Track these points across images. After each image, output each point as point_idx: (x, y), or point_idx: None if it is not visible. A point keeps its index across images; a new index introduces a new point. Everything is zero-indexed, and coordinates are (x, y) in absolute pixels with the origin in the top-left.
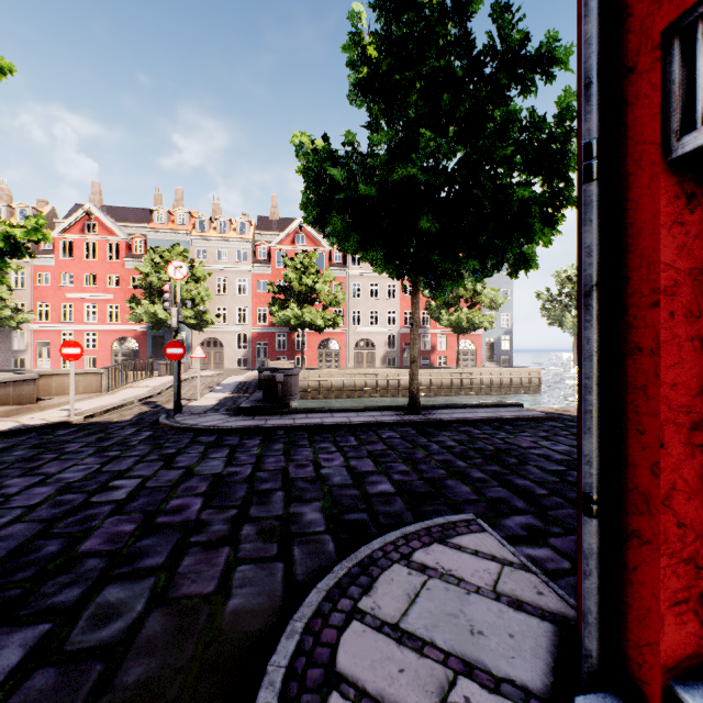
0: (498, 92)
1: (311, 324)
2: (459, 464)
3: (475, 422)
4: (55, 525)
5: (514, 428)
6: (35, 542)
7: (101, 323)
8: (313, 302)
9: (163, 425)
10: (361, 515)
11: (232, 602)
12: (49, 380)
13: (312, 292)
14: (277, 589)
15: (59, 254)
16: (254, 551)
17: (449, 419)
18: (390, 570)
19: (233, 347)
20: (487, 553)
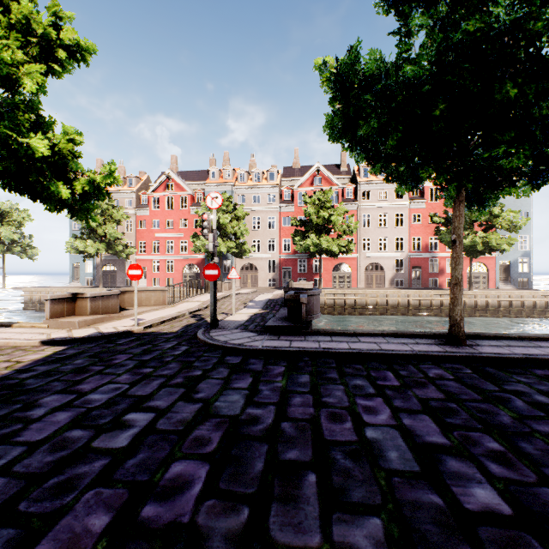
0: None
1: (327, 251)
2: None
3: None
4: (28, 491)
5: None
6: None
7: (176, 254)
8: (329, 232)
9: (199, 340)
10: None
11: None
12: (132, 295)
13: (328, 224)
14: None
15: (151, 207)
16: None
17: (512, 355)
18: None
19: (264, 271)
20: None
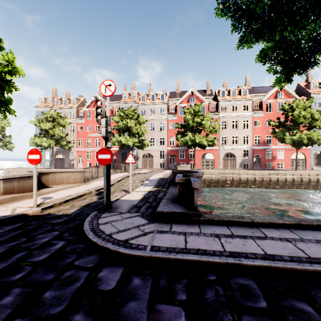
0: None
1: (199, 144)
2: None
3: None
4: None
5: None
6: None
7: (101, 147)
8: (200, 132)
9: (83, 229)
10: None
11: None
12: (55, 175)
13: (200, 126)
14: None
15: (86, 117)
16: None
17: None
18: None
19: (157, 158)
20: None
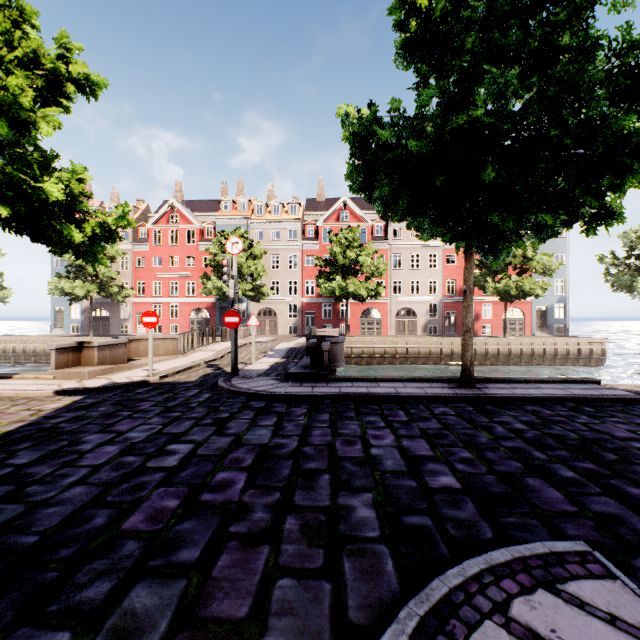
0: (579, 13)
1: (354, 294)
2: (537, 455)
3: (542, 400)
4: (109, 491)
5: (597, 411)
6: (88, 510)
7: (181, 297)
8: (356, 274)
9: (220, 388)
10: (424, 519)
11: None
12: (138, 344)
13: (355, 265)
14: (323, 628)
15: (152, 241)
16: (296, 558)
17: (511, 395)
18: (481, 632)
19: (285, 316)
20: (632, 623)
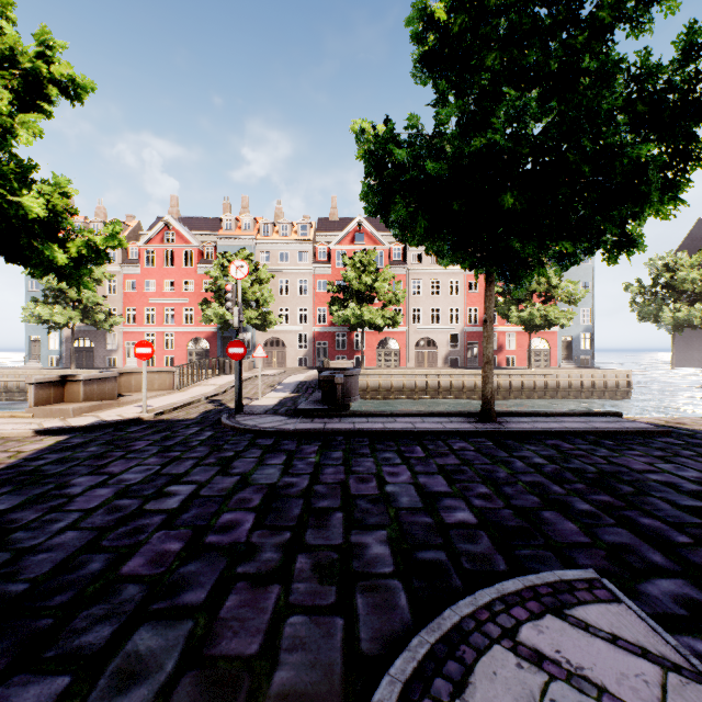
0: (598, 37)
1: (370, 323)
2: (555, 489)
3: (563, 434)
4: (105, 536)
5: (617, 444)
6: (82, 555)
7: (178, 325)
8: (372, 301)
9: (224, 425)
10: (438, 554)
11: (278, 675)
12: (130, 378)
13: (371, 291)
14: (335, 661)
15: (144, 263)
16: (308, 596)
17: (532, 429)
18: (489, 655)
19: (294, 347)
20: (631, 641)
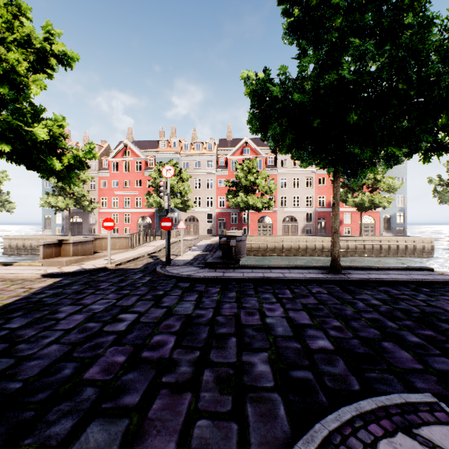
0: None
1: (253, 206)
2: (390, 324)
3: (391, 283)
4: (76, 349)
5: (432, 291)
6: (59, 363)
7: (132, 208)
8: (254, 192)
9: (158, 273)
10: (307, 374)
11: None
12: (101, 241)
13: (254, 185)
14: None
15: (111, 170)
16: (211, 403)
17: (367, 279)
18: None
19: (204, 222)
20: None
